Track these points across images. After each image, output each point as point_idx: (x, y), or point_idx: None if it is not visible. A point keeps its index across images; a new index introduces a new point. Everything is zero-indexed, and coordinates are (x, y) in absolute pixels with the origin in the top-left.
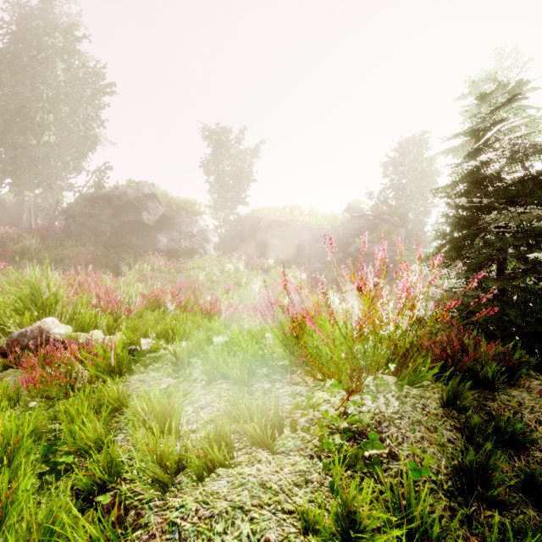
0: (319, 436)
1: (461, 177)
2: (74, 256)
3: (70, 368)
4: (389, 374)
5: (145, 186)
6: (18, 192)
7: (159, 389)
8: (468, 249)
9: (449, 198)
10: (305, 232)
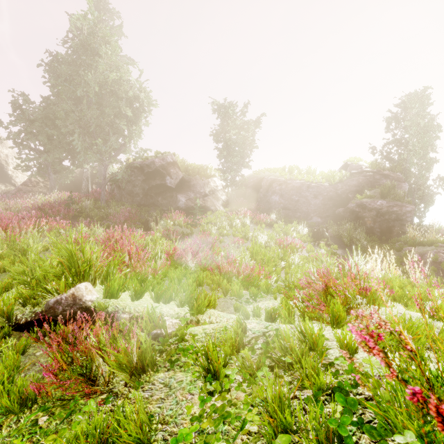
0: None
1: None
2: (115, 214)
3: (90, 361)
4: None
5: (168, 156)
6: (80, 166)
7: (189, 414)
8: None
9: None
10: (303, 189)
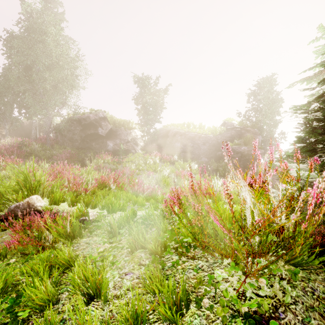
0: (222, 317)
1: (315, 98)
2: (59, 154)
3: (41, 233)
4: (277, 256)
5: (100, 112)
6: (29, 118)
7: (98, 251)
8: (323, 150)
9: (306, 113)
10: (196, 139)
